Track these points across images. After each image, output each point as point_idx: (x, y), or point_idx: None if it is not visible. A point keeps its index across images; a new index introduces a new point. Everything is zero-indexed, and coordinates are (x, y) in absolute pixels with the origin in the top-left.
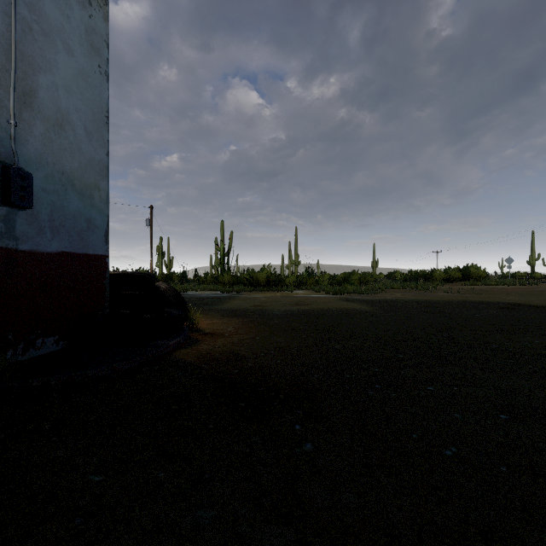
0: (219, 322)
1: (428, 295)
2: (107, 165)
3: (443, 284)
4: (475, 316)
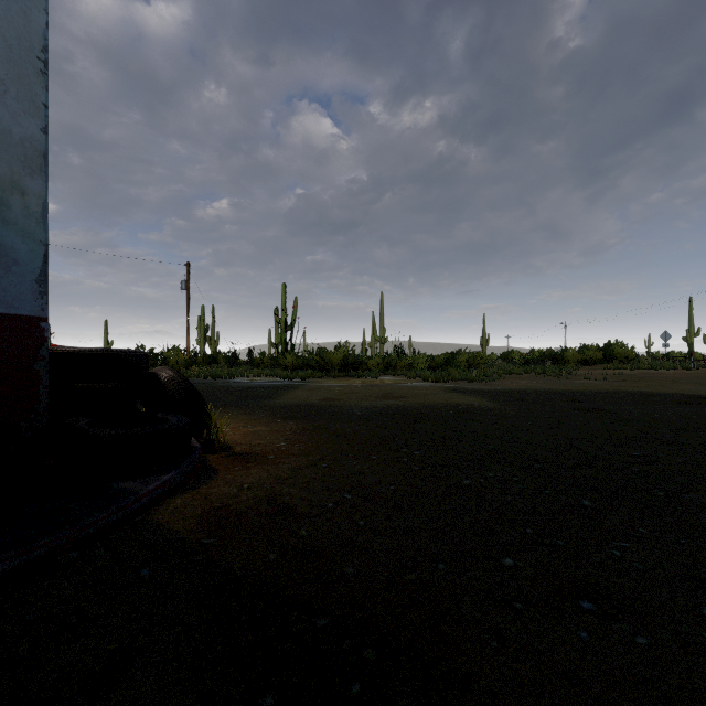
0: (265, 430)
1: (565, 383)
2: (45, 150)
3: (578, 368)
4: (655, 416)
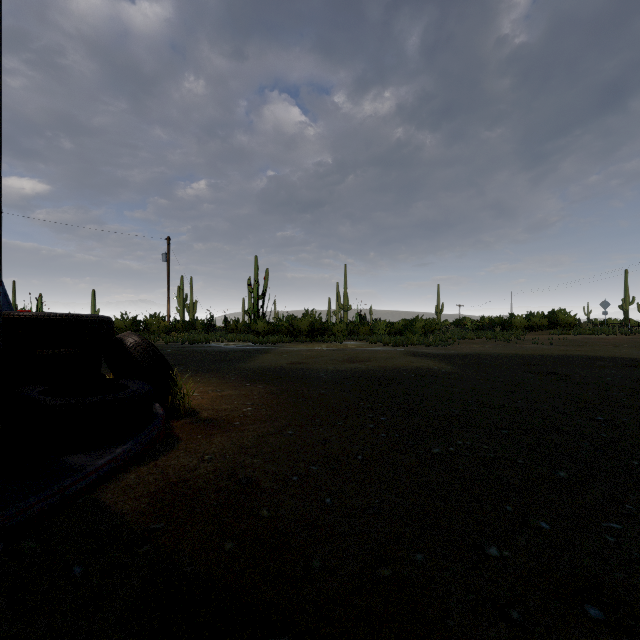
0: (233, 395)
1: (515, 347)
2: None
3: (526, 333)
4: (607, 379)
